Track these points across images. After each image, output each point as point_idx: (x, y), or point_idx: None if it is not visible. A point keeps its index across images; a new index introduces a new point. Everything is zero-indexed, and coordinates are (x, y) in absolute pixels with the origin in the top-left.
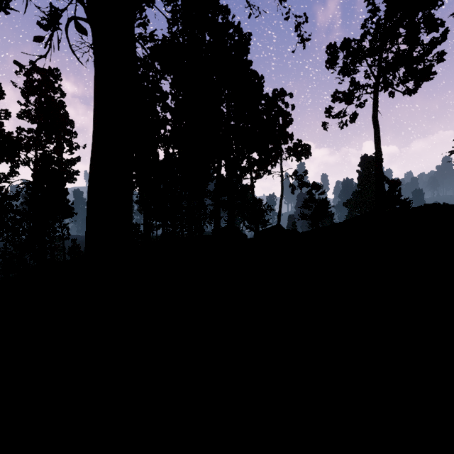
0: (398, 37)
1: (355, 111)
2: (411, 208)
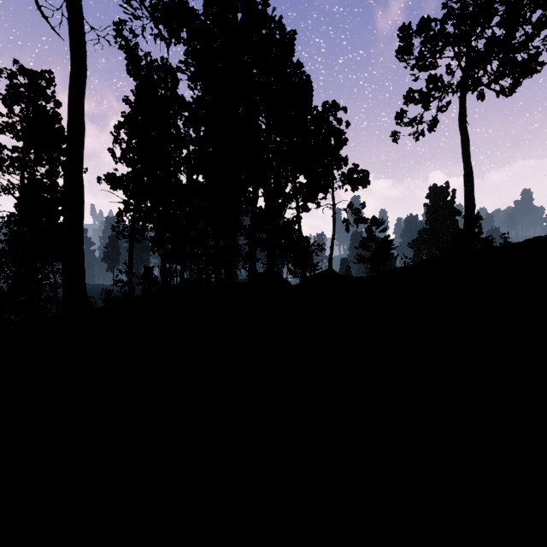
0: (494, 16)
1: (436, 114)
2: (516, 243)
